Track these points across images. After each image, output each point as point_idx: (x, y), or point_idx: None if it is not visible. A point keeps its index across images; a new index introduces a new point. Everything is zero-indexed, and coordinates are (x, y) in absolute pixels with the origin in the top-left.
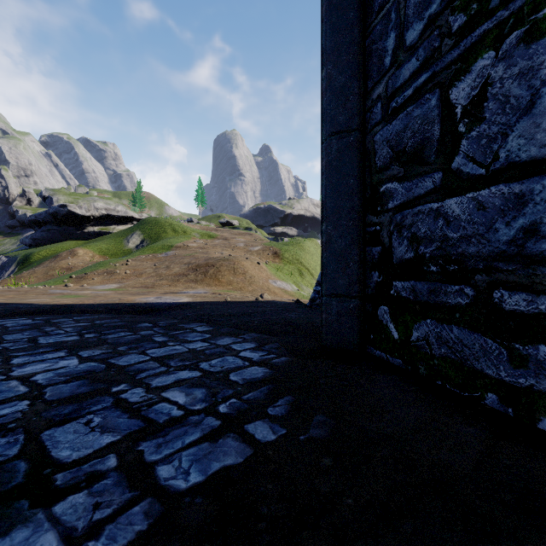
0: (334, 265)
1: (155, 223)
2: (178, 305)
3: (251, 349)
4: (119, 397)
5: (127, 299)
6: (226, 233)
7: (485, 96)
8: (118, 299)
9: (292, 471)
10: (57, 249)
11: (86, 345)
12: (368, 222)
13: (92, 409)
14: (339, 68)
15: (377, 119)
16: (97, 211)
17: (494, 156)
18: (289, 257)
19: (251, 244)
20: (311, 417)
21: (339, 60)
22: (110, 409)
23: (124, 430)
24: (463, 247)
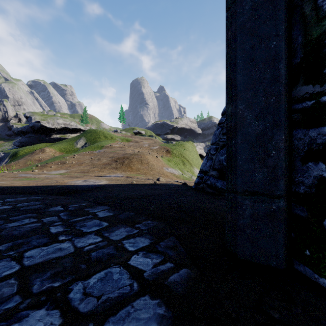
0: (248, 154)
1: (94, 132)
2: (96, 187)
3: (144, 249)
4: None
5: (62, 182)
6: (137, 138)
7: None
8: (56, 181)
9: None
10: (34, 148)
11: None
12: (297, 96)
13: None
14: None
15: None
16: (59, 125)
17: None
18: (176, 153)
19: (152, 145)
20: None
21: None
22: None
23: None
24: None
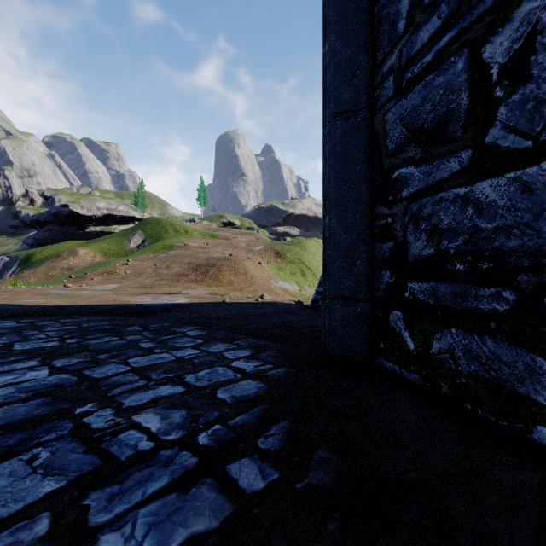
0: (339, 264)
1: (157, 223)
2: (174, 307)
3: (245, 357)
4: (80, 422)
5: (122, 300)
6: (228, 233)
7: (531, 48)
8: (113, 299)
9: (283, 545)
10: (59, 249)
11: (64, 352)
12: (377, 214)
13: (43, 438)
14: (345, 39)
15: (388, 95)
16: (99, 211)
17: (545, 123)
18: (291, 257)
19: (252, 244)
20: (312, 453)
21: (344, 31)
22: (65, 438)
23: (73, 472)
24: (501, 240)
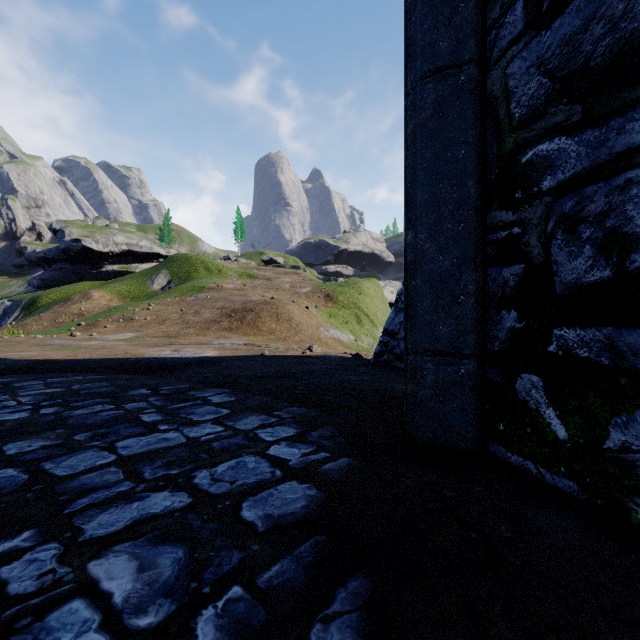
0: (431, 301)
1: (185, 261)
2: (198, 361)
3: (288, 439)
4: None
5: (135, 353)
6: (269, 272)
7: None
8: (123, 352)
9: None
10: (69, 291)
11: (29, 429)
12: (491, 223)
13: None
14: None
15: (514, 33)
16: (117, 246)
17: None
18: (344, 300)
19: (298, 285)
20: None
21: None
22: None
23: None
24: None
